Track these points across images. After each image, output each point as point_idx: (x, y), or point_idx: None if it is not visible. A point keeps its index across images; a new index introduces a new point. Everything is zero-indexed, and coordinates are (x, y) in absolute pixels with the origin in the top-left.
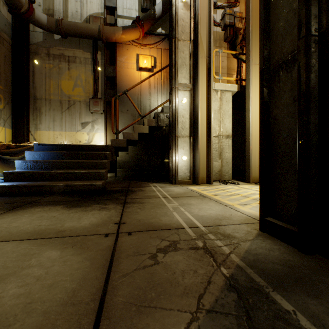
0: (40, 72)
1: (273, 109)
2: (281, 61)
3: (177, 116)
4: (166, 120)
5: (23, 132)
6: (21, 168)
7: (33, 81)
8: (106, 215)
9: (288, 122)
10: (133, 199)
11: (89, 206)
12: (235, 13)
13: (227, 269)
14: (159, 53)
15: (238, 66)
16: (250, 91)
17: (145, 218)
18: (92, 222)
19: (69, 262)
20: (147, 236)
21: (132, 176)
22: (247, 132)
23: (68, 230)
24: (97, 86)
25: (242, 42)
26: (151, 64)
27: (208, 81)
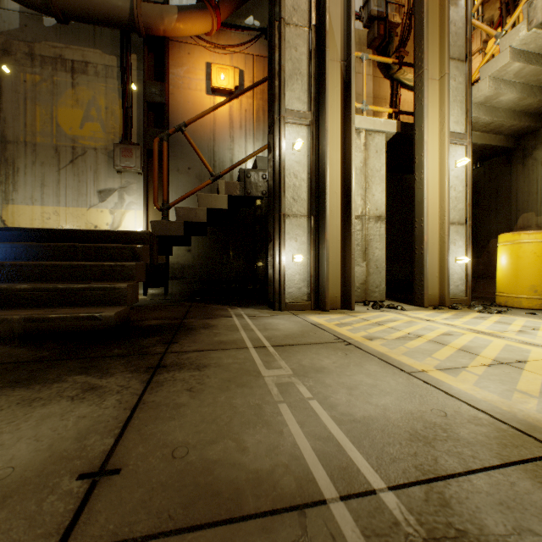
0: (14, 89)
1: None
2: None
3: (284, 176)
4: (262, 183)
5: None
6: None
7: None
8: (80, 422)
9: None
10: (183, 355)
11: (56, 382)
12: None
13: None
14: (249, 63)
15: (392, 92)
16: (424, 129)
17: (195, 437)
18: (5, 468)
19: None
20: None
21: (198, 292)
22: (418, 210)
23: None
24: (129, 121)
25: (400, 51)
26: (235, 82)
27: (344, 109)
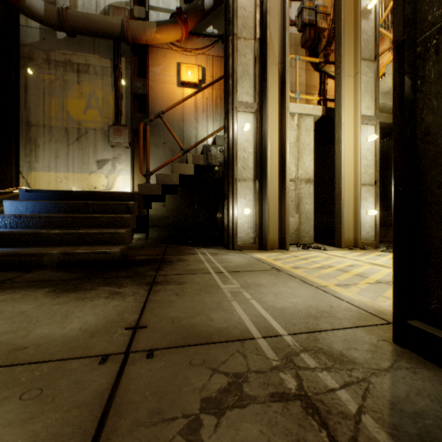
0: (36, 86)
1: (422, 116)
2: None
3: (236, 150)
4: (219, 155)
5: (11, 173)
6: None
7: (26, 100)
8: (116, 308)
9: None
10: (168, 276)
11: (93, 290)
12: (317, 6)
13: None
14: (210, 61)
15: (321, 82)
16: (342, 114)
17: (184, 314)
18: (86, 325)
19: None
20: (184, 360)
21: (171, 237)
22: (337, 174)
23: (33, 346)
24: (120, 108)
25: (327, 49)
26: (199, 77)
27: (281, 100)
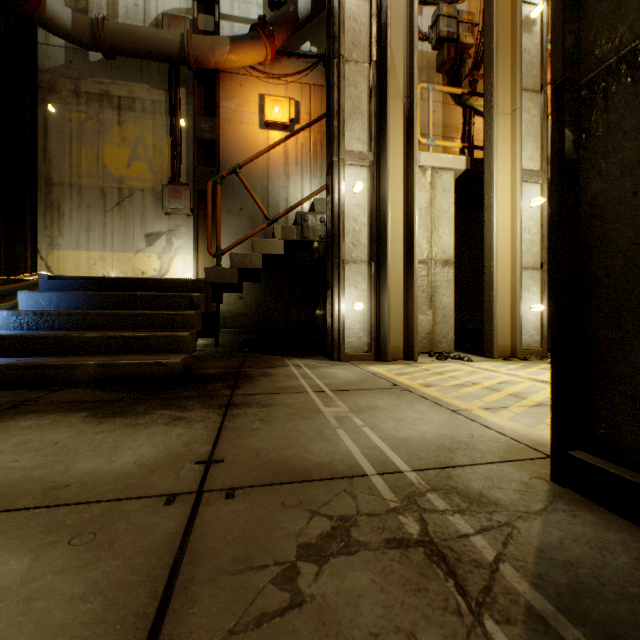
0: (59, 128)
1: (588, 182)
2: (615, 56)
3: (343, 220)
4: (320, 227)
5: (25, 253)
6: (7, 328)
7: (45, 149)
8: (181, 437)
9: (635, 209)
10: (249, 397)
11: (147, 414)
12: (460, 13)
13: (504, 627)
14: (306, 93)
15: (465, 121)
16: (494, 168)
17: (272, 446)
18: (142, 458)
19: (43, 601)
20: (275, 501)
21: (250, 343)
22: (487, 254)
23: (77, 484)
24: (178, 159)
25: (474, 74)
26: (290, 115)
27: (407, 148)
